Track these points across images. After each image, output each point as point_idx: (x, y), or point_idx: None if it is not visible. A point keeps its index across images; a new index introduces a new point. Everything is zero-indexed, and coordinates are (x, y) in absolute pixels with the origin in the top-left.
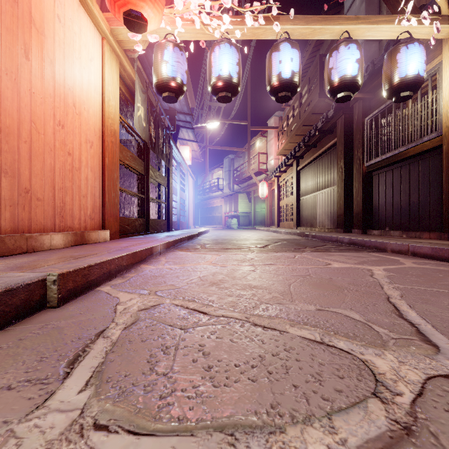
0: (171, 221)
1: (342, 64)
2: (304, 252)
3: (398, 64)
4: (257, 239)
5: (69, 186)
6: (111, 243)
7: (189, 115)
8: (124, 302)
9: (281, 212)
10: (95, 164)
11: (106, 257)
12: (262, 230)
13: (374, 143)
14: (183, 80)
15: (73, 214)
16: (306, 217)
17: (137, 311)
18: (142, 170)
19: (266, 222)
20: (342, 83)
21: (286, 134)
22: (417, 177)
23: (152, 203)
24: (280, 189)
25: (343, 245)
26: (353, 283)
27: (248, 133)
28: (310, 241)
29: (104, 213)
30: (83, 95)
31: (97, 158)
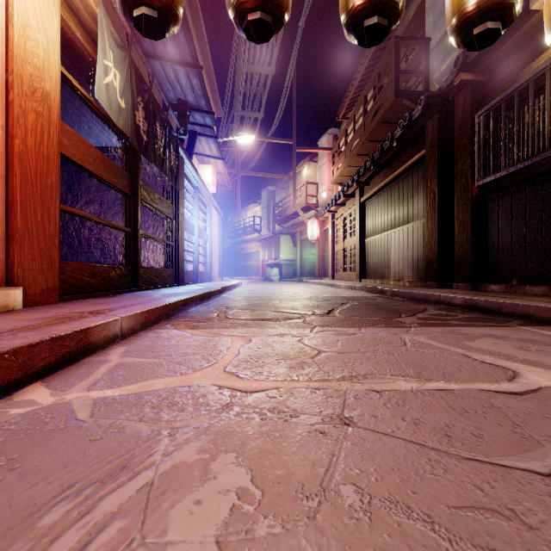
0: (182, 270)
1: None
2: (408, 327)
3: None
4: (310, 298)
5: None
6: None
7: (208, 113)
8: None
9: (337, 260)
10: None
11: None
12: (311, 283)
13: (493, 149)
14: None
15: None
16: (373, 266)
17: None
18: (126, 186)
19: (317, 272)
20: (487, 1)
21: (344, 154)
22: None
23: (153, 243)
24: (335, 229)
25: (454, 309)
26: None
27: (293, 155)
28: (393, 301)
29: (10, 252)
30: None
31: None
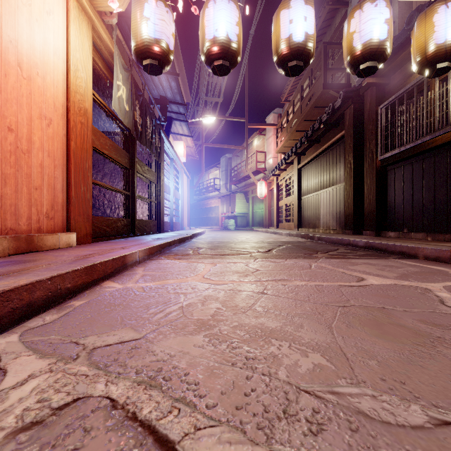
0: (162, 221)
1: (367, 25)
2: (318, 259)
3: (436, 27)
4: (257, 242)
5: (11, 174)
6: (73, 250)
7: (182, 105)
8: (3, 393)
9: (281, 213)
10: (55, 148)
11: (29, 277)
12: (260, 231)
13: (390, 133)
14: (169, 44)
15: (17, 211)
16: (308, 218)
17: (4, 440)
18: (127, 162)
19: (265, 222)
20: (366, 50)
21: (286, 130)
22: (445, 170)
23: (141, 201)
24: (279, 189)
25: (358, 249)
26: (432, 322)
27: (246, 130)
28: (317, 244)
29: (69, 211)
30: (34, 55)
31: (59, 141)
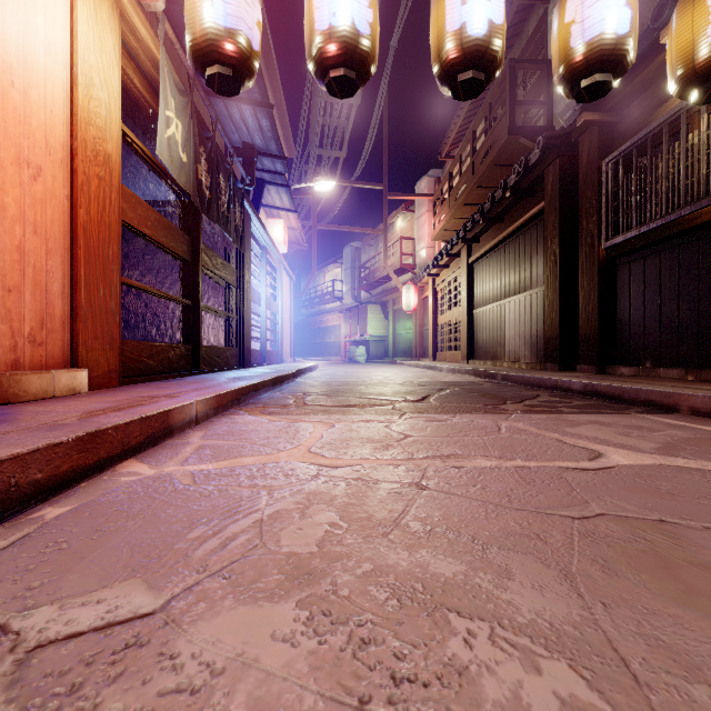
0: (248, 349)
1: (595, 9)
2: (509, 414)
3: None
4: (403, 383)
5: None
6: (76, 401)
7: (279, 159)
8: None
9: (439, 336)
10: (47, 219)
11: None
12: (407, 365)
13: (623, 204)
14: (252, 40)
15: None
16: (484, 344)
17: None
18: (186, 251)
19: (414, 351)
20: (594, 53)
21: (448, 203)
22: None
23: (213, 316)
24: (437, 297)
25: (571, 395)
26: None
27: (384, 204)
28: (503, 387)
29: (75, 331)
30: (6, 51)
31: (57, 208)
